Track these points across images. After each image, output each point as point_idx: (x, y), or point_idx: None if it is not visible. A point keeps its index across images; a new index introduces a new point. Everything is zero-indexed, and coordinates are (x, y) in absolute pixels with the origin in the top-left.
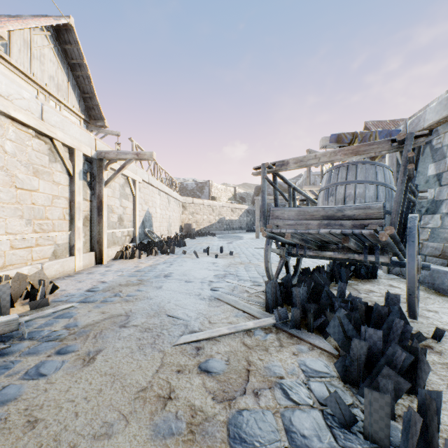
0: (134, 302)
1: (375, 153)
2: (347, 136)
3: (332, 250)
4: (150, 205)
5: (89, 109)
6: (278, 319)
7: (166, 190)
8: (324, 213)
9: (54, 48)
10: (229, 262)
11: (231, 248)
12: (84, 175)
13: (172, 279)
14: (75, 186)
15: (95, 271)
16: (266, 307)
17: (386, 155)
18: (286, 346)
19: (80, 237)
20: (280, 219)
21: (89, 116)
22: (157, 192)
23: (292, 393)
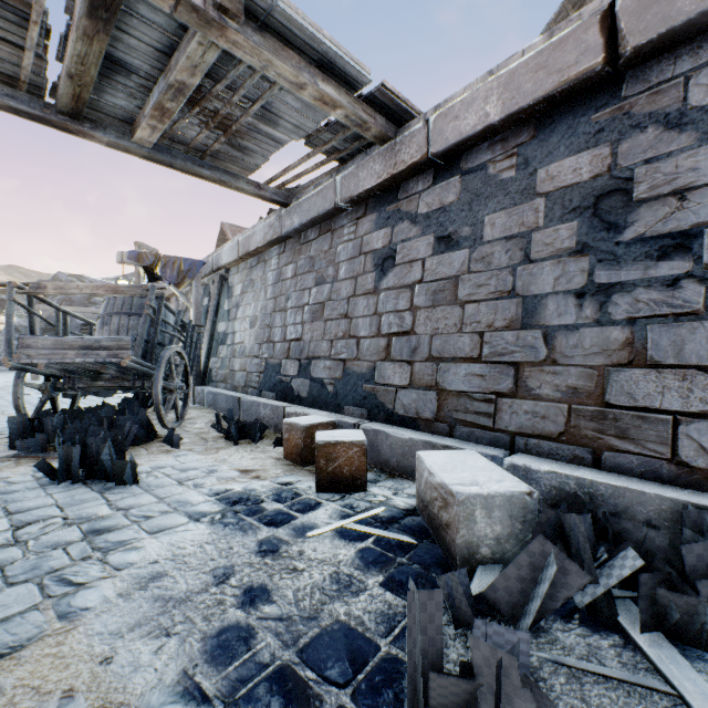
0: None
1: (132, 295)
2: (150, 256)
3: (108, 380)
4: None
5: None
6: (22, 449)
7: None
8: (83, 344)
9: None
10: None
11: None
12: None
13: None
14: None
15: None
16: (10, 446)
17: (193, 284)
18: (25, 464)
19: None
20: (33, 348)
21: None
22: None
23: (16, 481)
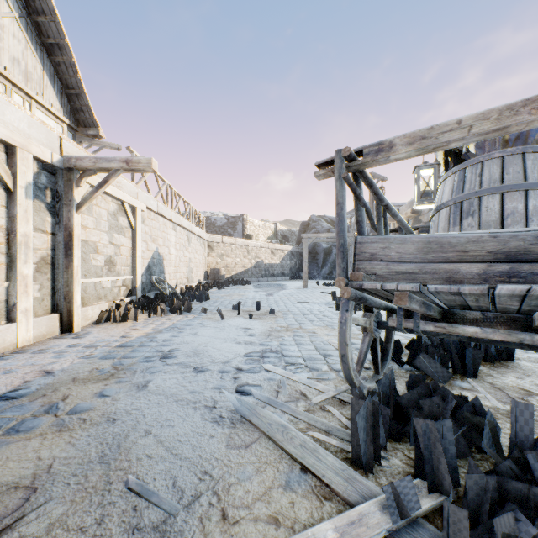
0: (72, 434)
1: None
2: None
3: (473, 321)
4: (160, 243)
5: (76, 111)
6: (396, 515)
7: (185, 223)
8: (497, 247)
9: (19, 19)
10: (269, 328)
11: (271, 303)
12: (39, 192)
13: (172, 365)
14: (16, 208)
15: (50, 348)
16: (353, 455)
17: None
18: None
19: (27, 291)
20: (379, 260)
21: (77, 121)
22: (172, 226)
23: None
